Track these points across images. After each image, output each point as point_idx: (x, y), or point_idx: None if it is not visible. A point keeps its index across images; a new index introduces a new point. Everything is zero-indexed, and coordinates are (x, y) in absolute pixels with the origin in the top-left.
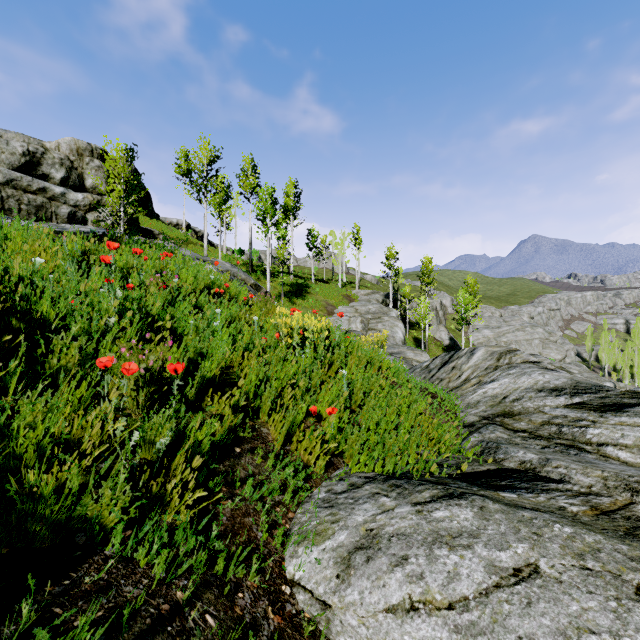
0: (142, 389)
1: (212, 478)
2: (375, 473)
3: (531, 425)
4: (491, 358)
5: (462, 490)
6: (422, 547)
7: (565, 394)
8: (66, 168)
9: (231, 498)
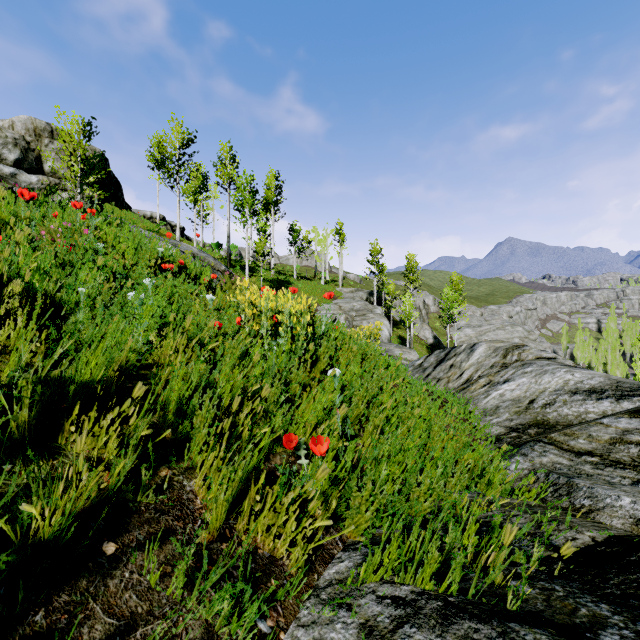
0: None
1: None
2: (414, 588)
3: (595, 444)
4: (496, 354)
5: None
6: None
7: (608, 397)
8: (21, 149)
9: None
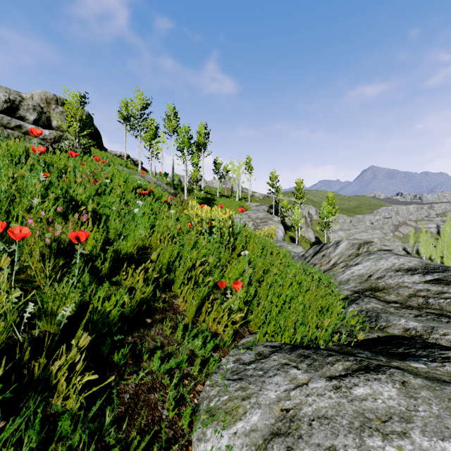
0: (53, 262)
1: (118, 350)
2: (280, 342)
3: (400, 297)
4: (352, 248)
5: (376, 362)
6: (350, 435)
7: (418, 273)
8: (37, 112)
9: (137, 372)
